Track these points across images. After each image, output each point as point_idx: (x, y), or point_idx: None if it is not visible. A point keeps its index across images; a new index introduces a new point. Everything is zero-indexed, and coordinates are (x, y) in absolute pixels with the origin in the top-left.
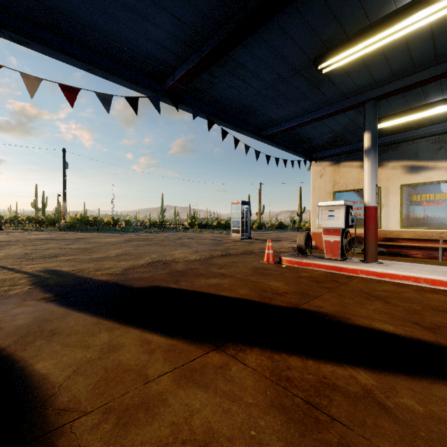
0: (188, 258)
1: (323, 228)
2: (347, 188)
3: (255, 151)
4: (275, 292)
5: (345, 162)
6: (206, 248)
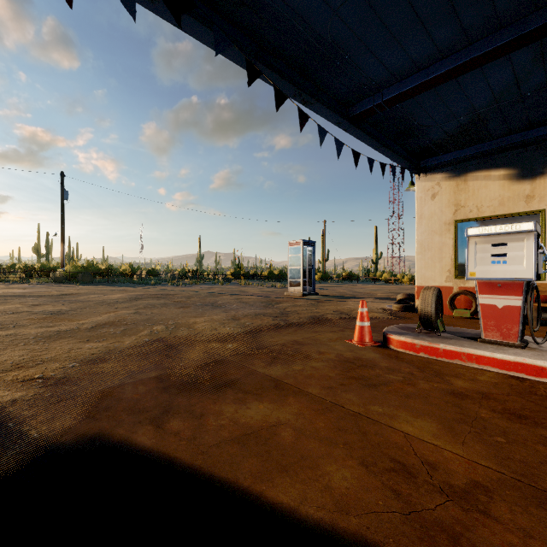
0: (215, 332)
1: (479, 280)
2: (480, 214)
3: (336, 140)
4: (444, 481)
5: (477, 171)
6: (250, 311)
